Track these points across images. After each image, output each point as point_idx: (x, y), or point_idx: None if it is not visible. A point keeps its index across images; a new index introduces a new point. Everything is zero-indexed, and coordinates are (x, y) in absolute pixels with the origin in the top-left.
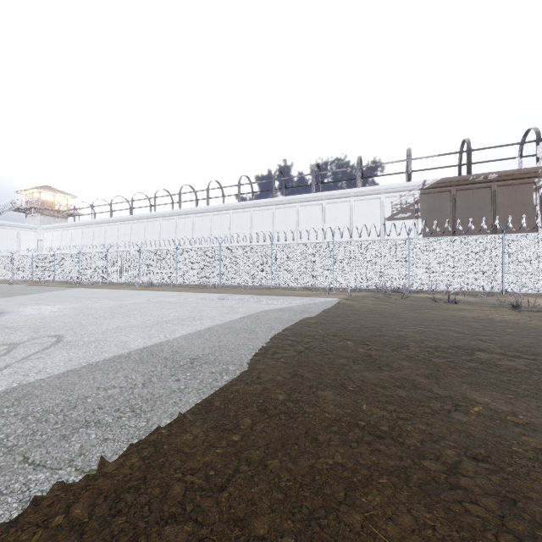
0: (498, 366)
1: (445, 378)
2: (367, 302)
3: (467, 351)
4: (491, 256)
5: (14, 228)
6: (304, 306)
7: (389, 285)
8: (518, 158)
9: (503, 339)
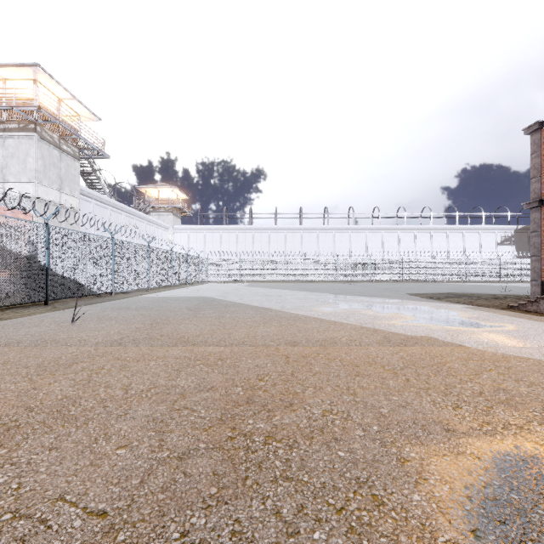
0: None
1: None
2: None
3: None
4: None
5: (160, 227)
6: None
7: None
8: None
9: None
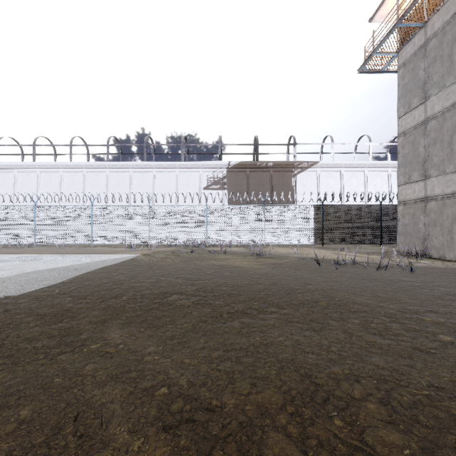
0: (173, 304)
1: (113, 321)
2: (159, 257)
3: (167, 295)
4: (258, 219)
5: None
6: (87, 264)
7: (193, 241)
8: (287, 154)
9: (210, 281)
